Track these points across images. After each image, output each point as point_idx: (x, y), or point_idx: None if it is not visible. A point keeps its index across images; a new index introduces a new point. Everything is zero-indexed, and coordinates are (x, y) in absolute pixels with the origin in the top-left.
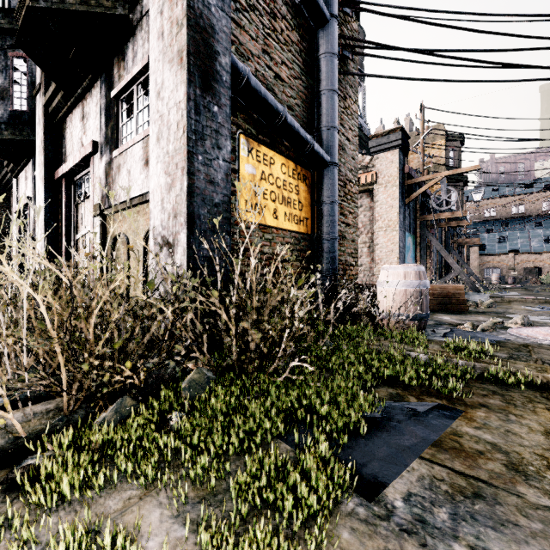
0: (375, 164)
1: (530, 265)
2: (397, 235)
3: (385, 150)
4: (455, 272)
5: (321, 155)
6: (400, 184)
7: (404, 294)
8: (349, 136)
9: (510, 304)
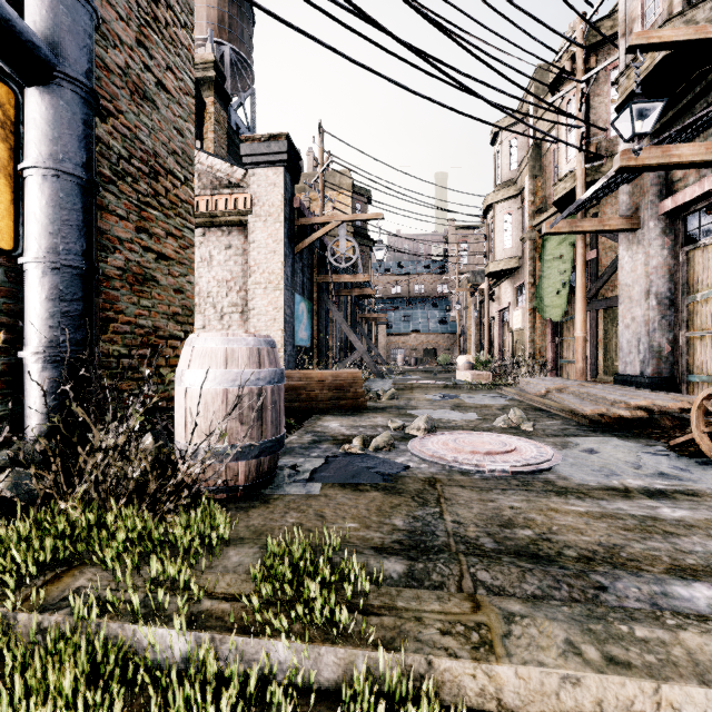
0: (251, 183)
1: (429, 346)
2: (282, 297)
3: (265, 165)
4: (359, 353)
5: (15, 29)
6: (286, 220)
7: (223, 401)
8: (167, 82)
9: (413, 392)
